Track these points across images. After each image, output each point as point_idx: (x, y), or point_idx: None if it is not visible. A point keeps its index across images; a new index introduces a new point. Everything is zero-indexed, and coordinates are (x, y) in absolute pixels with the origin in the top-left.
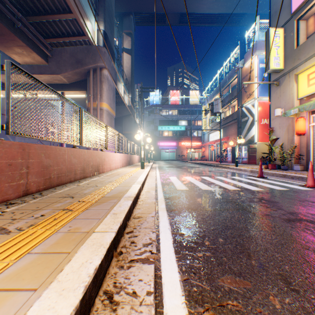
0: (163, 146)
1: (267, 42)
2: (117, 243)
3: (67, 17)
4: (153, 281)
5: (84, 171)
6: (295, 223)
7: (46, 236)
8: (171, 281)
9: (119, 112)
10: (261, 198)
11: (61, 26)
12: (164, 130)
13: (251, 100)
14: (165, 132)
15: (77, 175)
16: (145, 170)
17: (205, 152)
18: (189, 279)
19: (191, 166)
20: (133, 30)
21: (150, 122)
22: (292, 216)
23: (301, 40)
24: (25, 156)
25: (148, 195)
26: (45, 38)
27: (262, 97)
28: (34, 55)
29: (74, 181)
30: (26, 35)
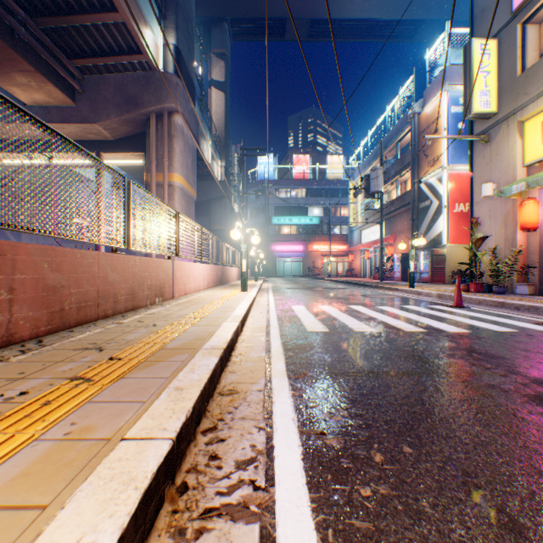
0: (280, 252)
1: (469, 64)
2: (178, 463)
3: (109, 19)
4: None
5: (134, 296)
6: None
7: (5, 452)
8: None
9: (204, 192)
10: (470, 349)
11: (98, 36)
12: (282, 224)
13: (436, 170)
14: (284, 228)
15: (118, 305)
16: (248, 293)
17: (354, 263)
18: None
19: (330, 287)
20: (229, 49)
21: (259, 211)
22: None
23: (529, 59)
24: (6, 267)
25: (252, 342)
26: (70, 58)
27: (456, 164)
28: (50, 88)
29: (112, 315)
30: (35, 51)
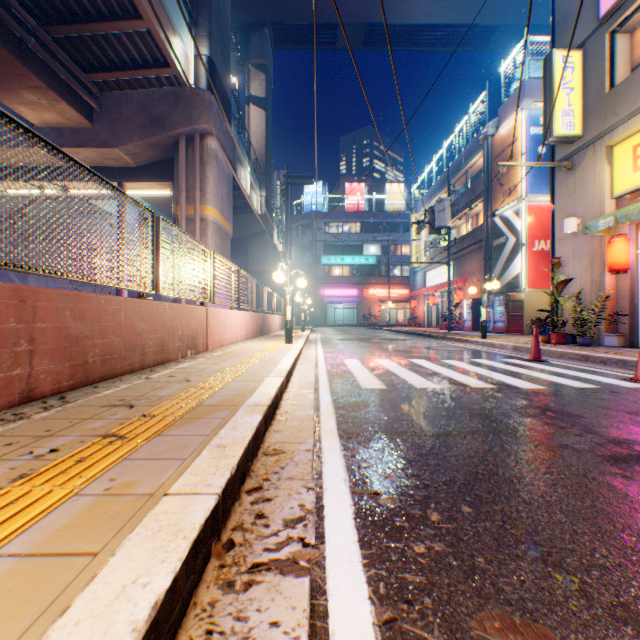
0: (331, 297)
1: (549, 80)
2: (223, 520)
3: (132, 27)
4: (307, 626)
5: (163, 348)
6: (629, 465)
7: (47, 505)
8: (352, 627)
9: (241, 227)
10: (544, 407)
11: (119, 46)
12: (333, 265)
13: (512, 201)
14: (335, 269)
15: (146, 358)
16: (294, 345)
17: (417, 310)
18: (398, 621)
19: (389, 338)
20: (270, 60)
21: (306, 249)
22: (620, 450)
23: (619, 74)
24: (26, 315)
25: (299, 399)
26: (86, 72)
27: (536, 195)
28: (63, 107)
29: (140, 369)
30: (46, 64)
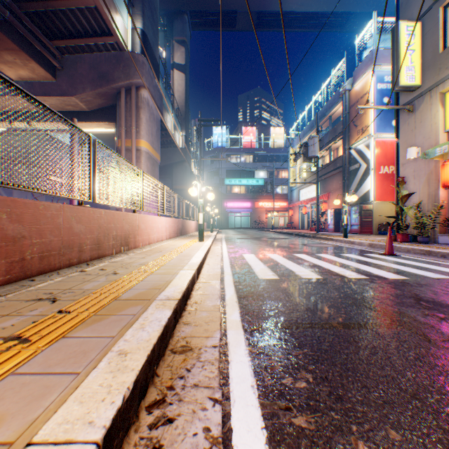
0: (232, 208)
1: (396, 44)
2: None
3: (83, 4)
4: None
5: (99, 246)
6: None
7: None
8: None
9: (167, 157)
10: (417, 297)
11: (74, 19)
12: (233, 185)
13: (364, 138)
14: (234, 188)
15: (84, 254)
16: (205, 243)
17: (294, 217)
18: None
19: (274, 237)
20: (188, 37)
21: (214, 173)
22: None
23: None
24: None
25: (207, 290)
26: (51, 40)
27: (381, 133)
28: (33, 65)
29: (77, 263)
30: (19, 32)
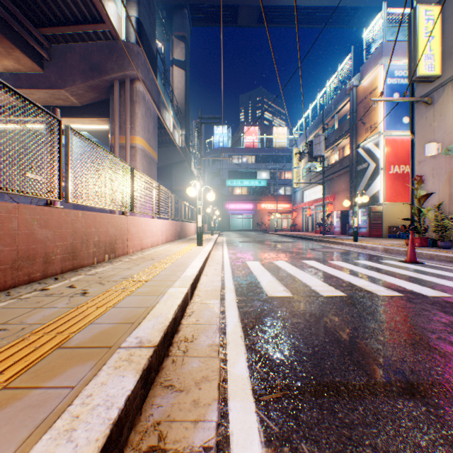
0: (233, 210)
1: (414, 30)
2: None
3: None
4: None
5: (74, 255)
6: None
7: None
8: None
9: (166, 157)
10: None
11: (62, 4)
12: (235, 186)
13: (373, 136)
14: (236, 189)
15: (51, 266)
16: (204, 248)
17: (297, 219)
18: None
19: (278, 240)
20: (188, 33)
21: (215, 174)
22: None
23: None
24: None
25: (203, 315)
26: (37, 27)
27: (391, 130)
28: (17, 54)
29: (41, 278)
30: (0, 16)
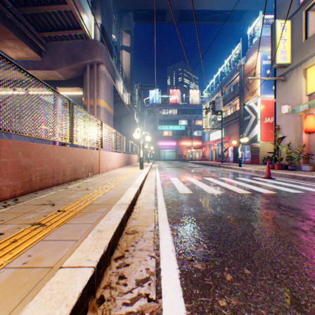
0: (162, 146)
1: (274, 35)
2: (98, 282)
3: (61, 8)
4: None
5: (75, 172)
6: None
7: None
8: None
9: (118, 111)
10: (279, 204)
11: (55, 18)
12: (163, 130)
13: (253, 98)
14: (164, 132)
15: (66, 177)
16: (144, 170)
17: (205, 152)
18: None
19: (192, 166)
20: (132, 28)
21: (150, 122)
22: None
23: (310, 32)
24: None
25: (146, 200)
26: (39, 32)
27: (265, 94)
28: (27, 49)
29: (62, 183)
30: (18, 27)
